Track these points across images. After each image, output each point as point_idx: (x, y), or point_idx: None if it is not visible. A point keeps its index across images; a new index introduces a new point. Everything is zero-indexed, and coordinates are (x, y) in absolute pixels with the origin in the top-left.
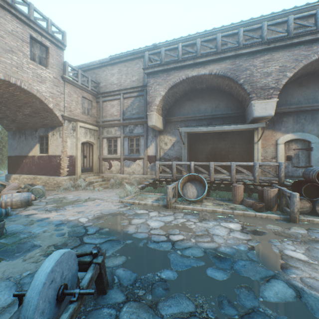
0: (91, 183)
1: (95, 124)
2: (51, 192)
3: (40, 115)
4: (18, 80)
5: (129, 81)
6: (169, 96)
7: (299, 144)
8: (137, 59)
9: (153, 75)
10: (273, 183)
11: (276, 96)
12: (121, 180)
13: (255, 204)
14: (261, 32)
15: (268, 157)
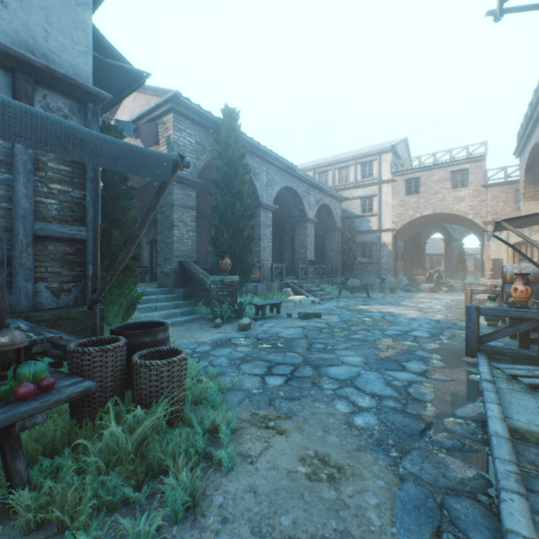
0: None
1: None
2: None
3: (474, 225)
4: (441, 210)
5: None
6: None
7: None
8: None
9: (520, 158)
10: None
11: None
12: None
13: None
14: None
15: None
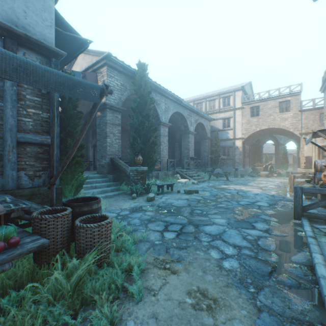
0: None
1: None
2: None
3: (293, 135)
4: (272, 126)
5: None
6: None
7: None
8: None
9: (324, 92)
10: None
11: None
12: None
13: None
14: None
15: None
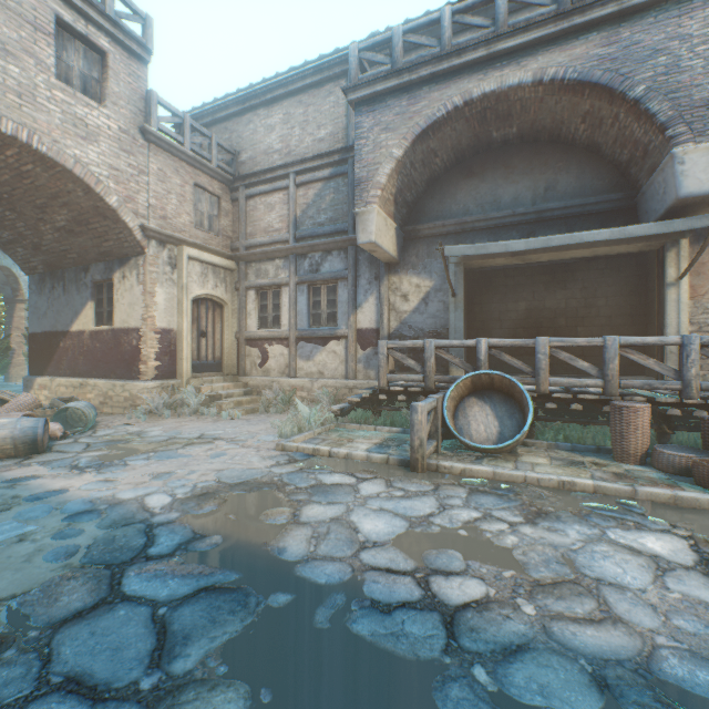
0: (216, 399)
1: (228, 255)
2: (113, 420)
3: (90, 230)
4: (22, 129)
5: (311, 141)
6: (415, 164)
7: None
8: (331, 81)
9: (371, 104)
10: None
11: None
12: (291, 392)
13: None
14: None
15: None
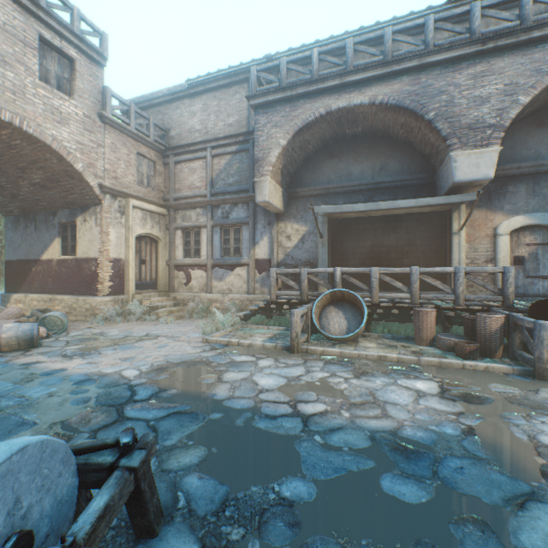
0: (154, 309)
1: (161, 204)
2: (79, 325)
3: (60, 186)
4: (15, 117)
5: (223, 125)
6: (295, 149)
7: (538, 234)
8: (237, 84)
9: (265, 108)
10: (492, 306)
11: (498, 142)
12: (208, 303)
13: (462, 344)
14: (470, 20)
15: (479, 259)
